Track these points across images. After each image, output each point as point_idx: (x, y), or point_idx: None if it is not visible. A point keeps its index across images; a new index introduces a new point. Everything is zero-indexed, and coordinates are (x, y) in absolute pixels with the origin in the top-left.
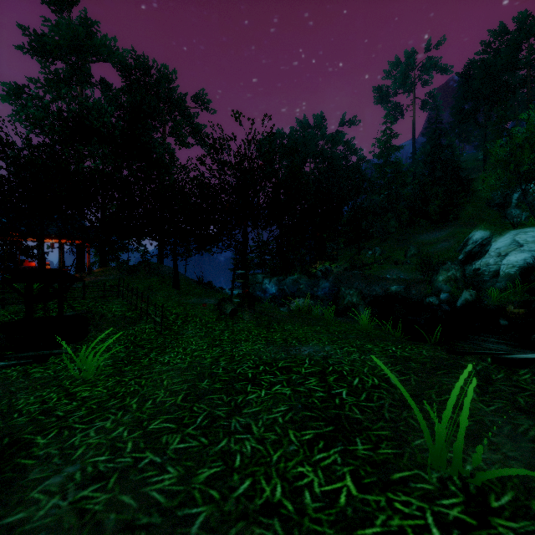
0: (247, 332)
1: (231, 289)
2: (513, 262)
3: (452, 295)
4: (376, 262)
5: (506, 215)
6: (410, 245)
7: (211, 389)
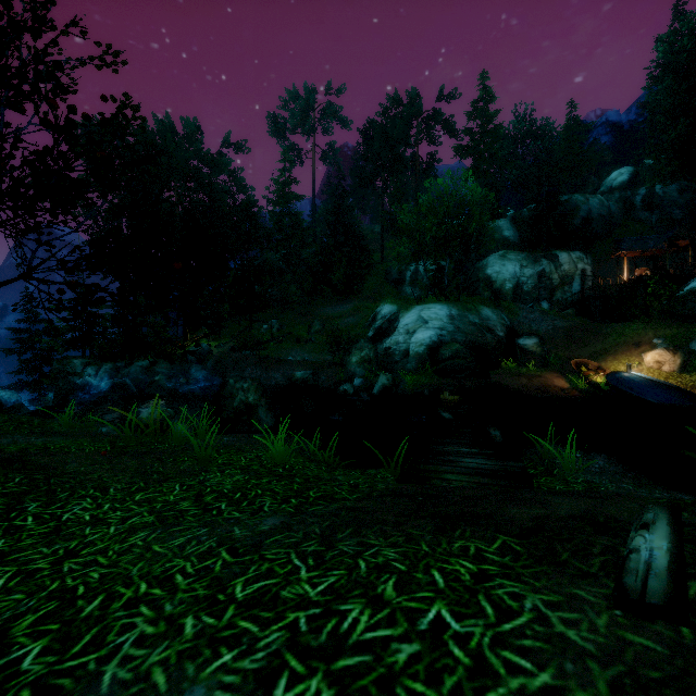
0: None
1: None
2: (421, 340)
3: (367, 380)
4: (274, 340)
5: (401, 292)
6: (314, 319)
7: None
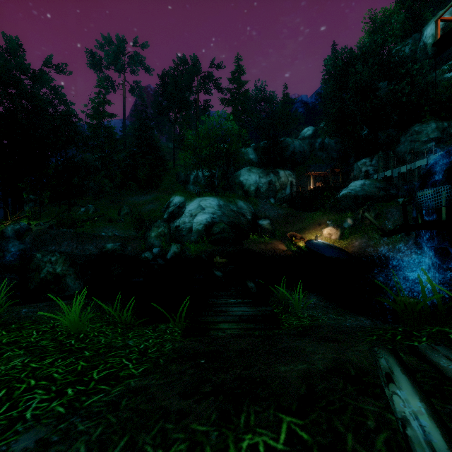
0: None
1: None
2: (200, 221)
3: (162, 249)
4: (90, 220)
5: (187, 189)
6: (123, 205)
7: None
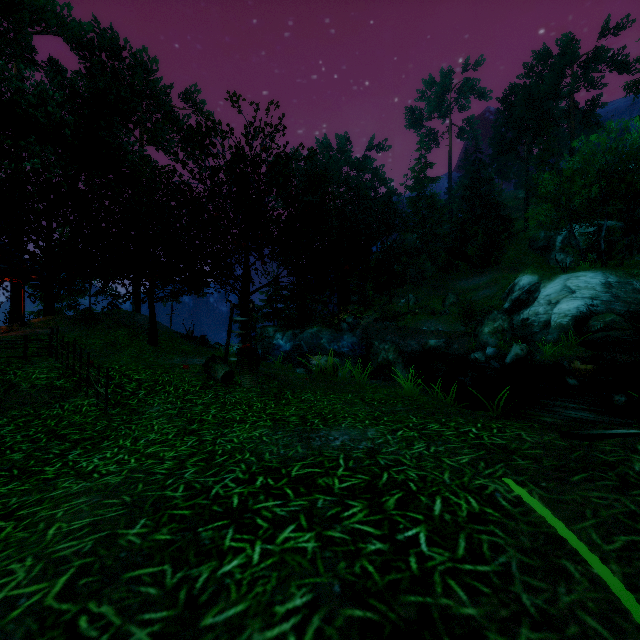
0: (246, 406)
1: (226, 344)
2: (565, 311)
3: (499, 350)
4: (410, 312)
5: (549, 259)
6: (448, 292)
7: (144, 546)
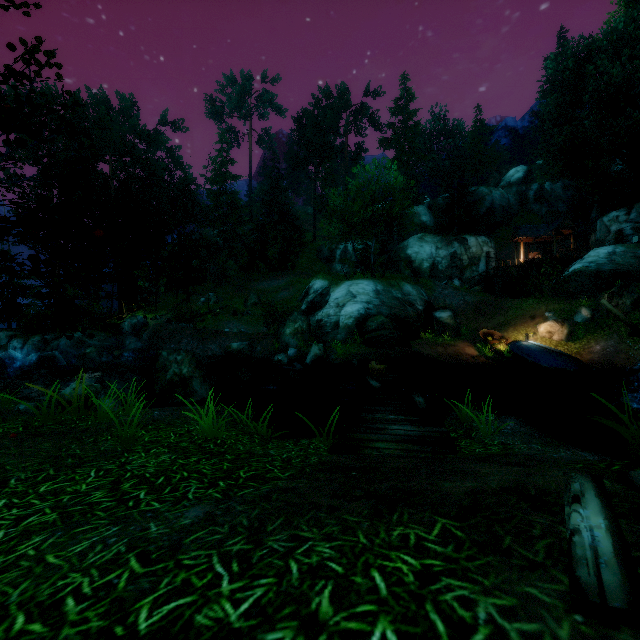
0: None
1: None
2: (350, 313)
3: (300, 350)
4: (211, 312)
5: (332, 269)
6: (250, 292)
7: None
